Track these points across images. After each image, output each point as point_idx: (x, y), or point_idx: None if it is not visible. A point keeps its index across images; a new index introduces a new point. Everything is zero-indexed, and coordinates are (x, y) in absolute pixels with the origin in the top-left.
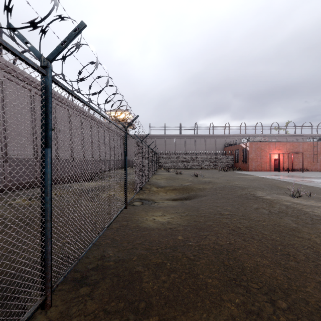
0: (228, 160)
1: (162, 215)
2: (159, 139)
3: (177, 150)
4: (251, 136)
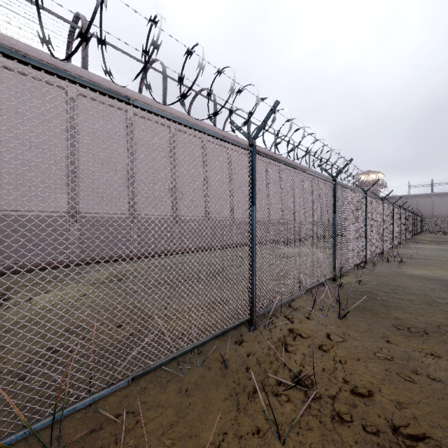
0: None
1: None
2: (422, 198)
3: None
4: None
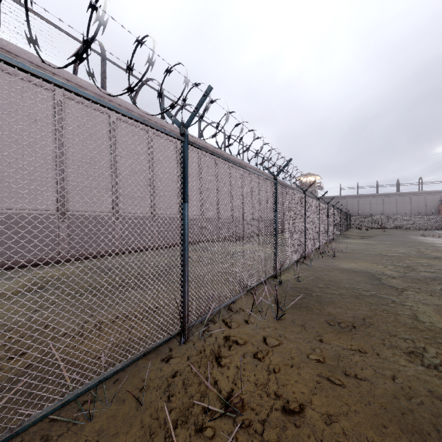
0: (438, 220)
1: None
2: (351, 199)
3: (373, 210)
4: None
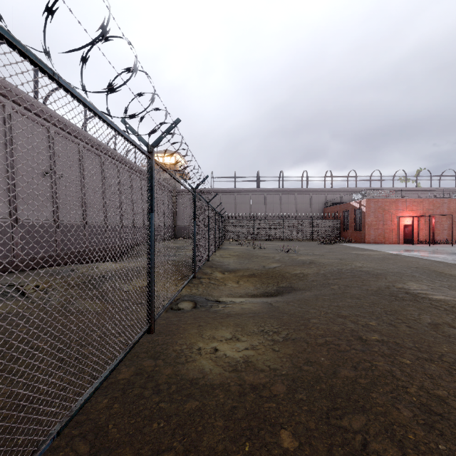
0: (332, 227)
1: (232, 339)
2: (226, 195)
3: (254, 212)
4: (364, 190)
